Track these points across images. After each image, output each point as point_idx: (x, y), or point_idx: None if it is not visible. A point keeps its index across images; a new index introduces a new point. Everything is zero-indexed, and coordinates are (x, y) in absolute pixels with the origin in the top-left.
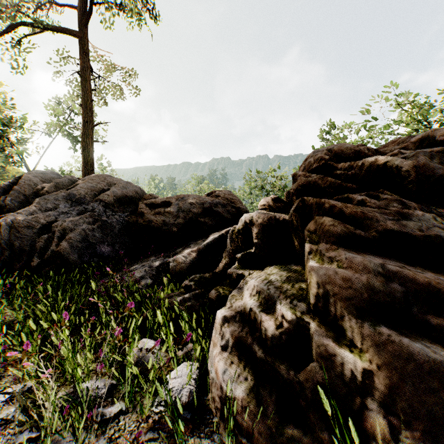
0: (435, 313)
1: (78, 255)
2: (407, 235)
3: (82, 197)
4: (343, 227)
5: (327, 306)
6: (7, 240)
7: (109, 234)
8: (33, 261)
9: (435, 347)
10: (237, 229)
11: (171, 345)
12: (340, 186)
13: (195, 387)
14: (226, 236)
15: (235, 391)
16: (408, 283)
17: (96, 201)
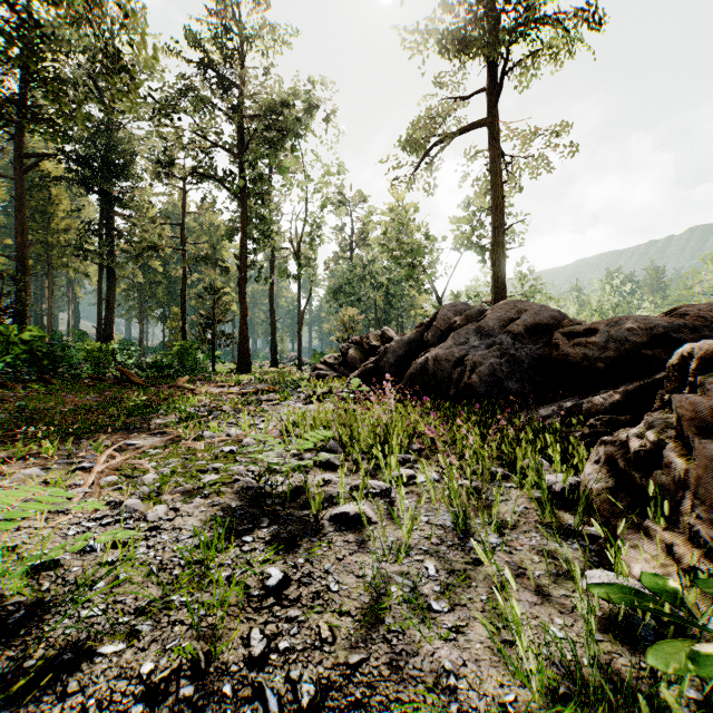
0: None
1: (486, 389)
2: None
3: (491, 329)
4: None
5: (681, 429)
6: (432, 371)
7: (517, 369)
8: (450, 391)
9: None
10: (669, 364)
11: (557, 461)
12: None
13: (568, 487)
14: None
15: (592, 484)
16: None
17: (504, 333)
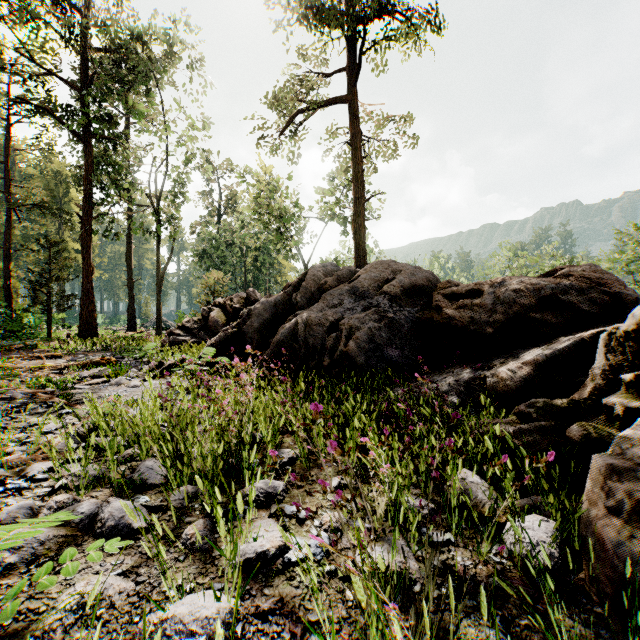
0: None
1: (364, 358)
2: None
3: (366, 290)
4: None
5: None
6: (302, 337)
7: (397, 334)
8: (324, 360)
9: None
10: (622, 330)
11: (508, 486)
12: None
13: (557, 551)
14: (590, 343)
15: None
16: None
17: (380, 294)
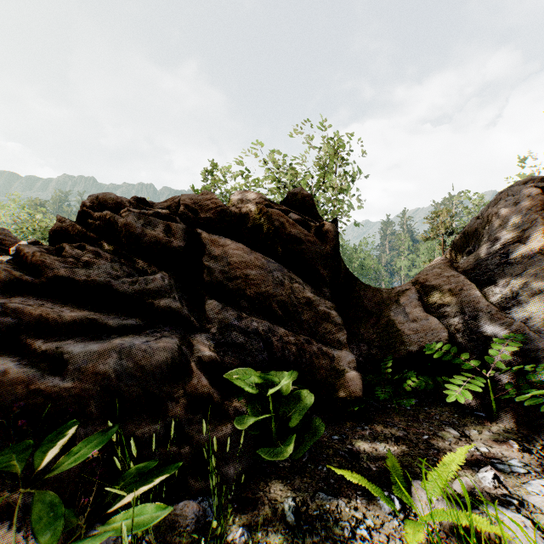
0: (42, 337)
1: None
2: (74, 280)
3: None
4: (9, 274)
5: None
6: None
7: None
8: None
9: (10, 359)
10: None
11: None
12: (85, 235)
13: None
14: None
15: None
16: (27, 316)
17: None
